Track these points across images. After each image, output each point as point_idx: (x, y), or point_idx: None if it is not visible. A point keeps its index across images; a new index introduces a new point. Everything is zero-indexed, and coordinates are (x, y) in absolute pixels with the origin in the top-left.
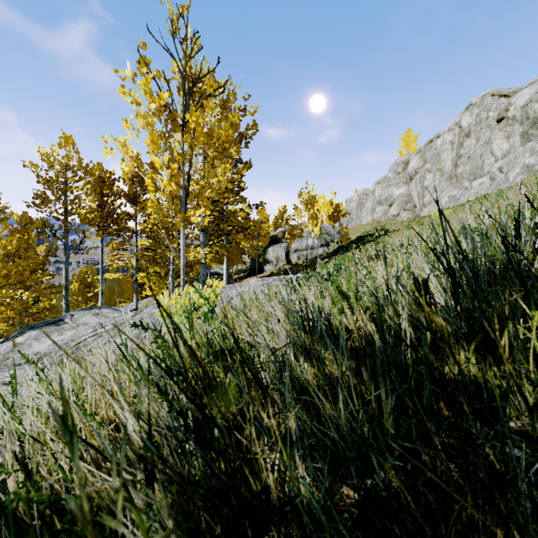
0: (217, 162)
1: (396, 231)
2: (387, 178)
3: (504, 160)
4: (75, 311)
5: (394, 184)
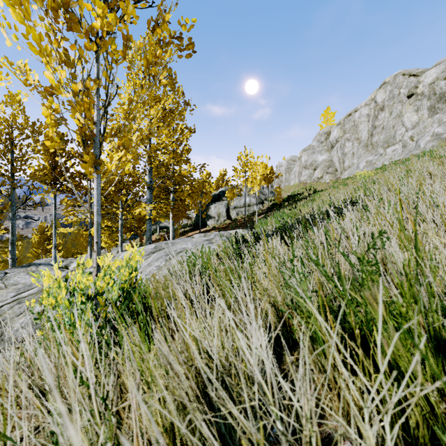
0: (141, 91)
1: (324, 190)
2: (312, 146)
3: (415, 129)
4: (11, 268)
5: (318, 151)
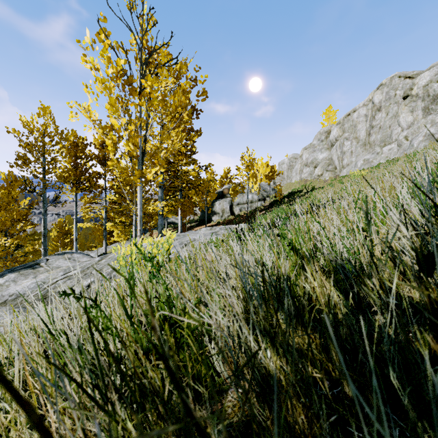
0: (170, 125)
1: (321, 188)
2: (312, 145)
3: (409, 130)
4: (50, 256)
5: (318, 150)
